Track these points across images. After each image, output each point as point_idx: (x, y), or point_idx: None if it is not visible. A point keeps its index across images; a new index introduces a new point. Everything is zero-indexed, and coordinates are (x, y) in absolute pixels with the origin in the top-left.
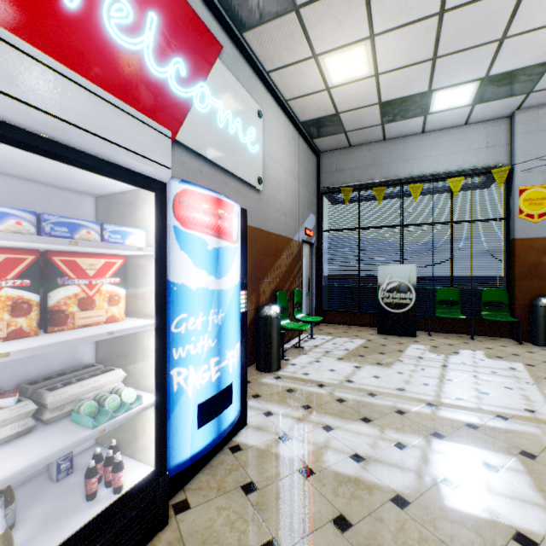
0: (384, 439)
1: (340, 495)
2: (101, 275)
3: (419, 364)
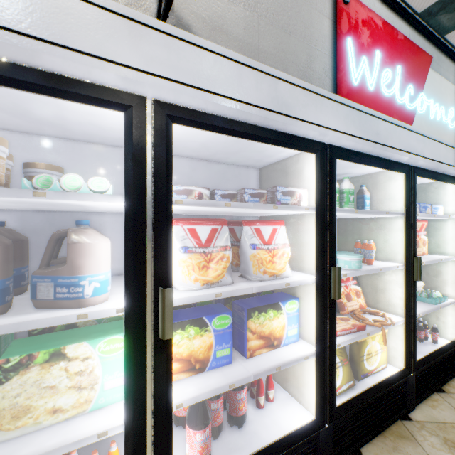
0: None
1: None
2: (420, 231)
3: None
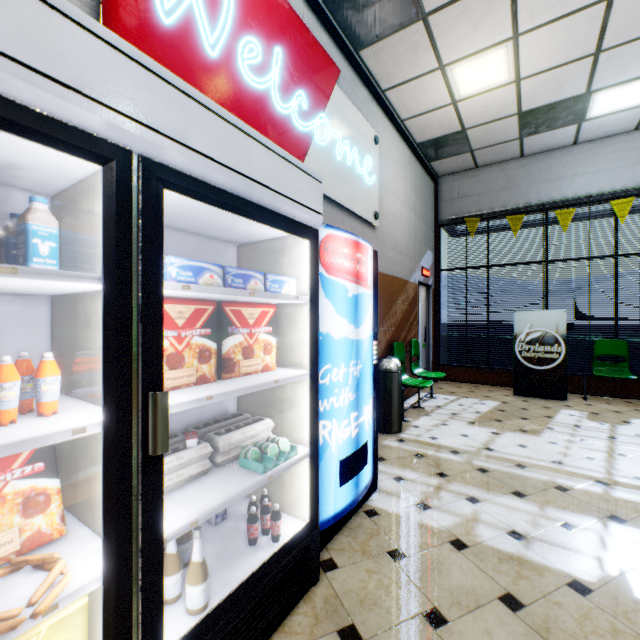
0: (546, 518)
1: (503, 572)
2: (258, 325)
3: (576, 434)
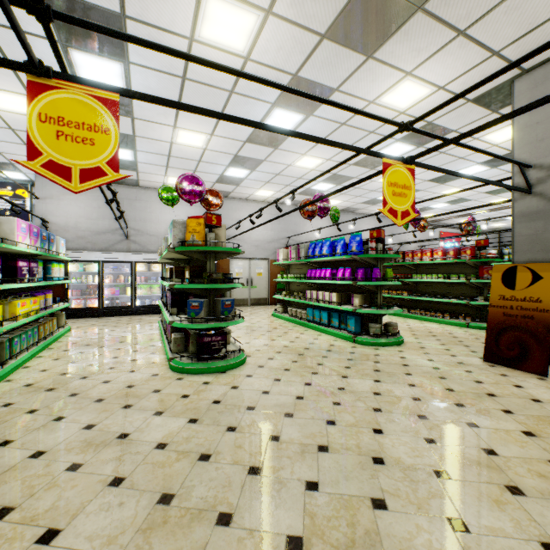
0: None
1: None
2: None
3: None
